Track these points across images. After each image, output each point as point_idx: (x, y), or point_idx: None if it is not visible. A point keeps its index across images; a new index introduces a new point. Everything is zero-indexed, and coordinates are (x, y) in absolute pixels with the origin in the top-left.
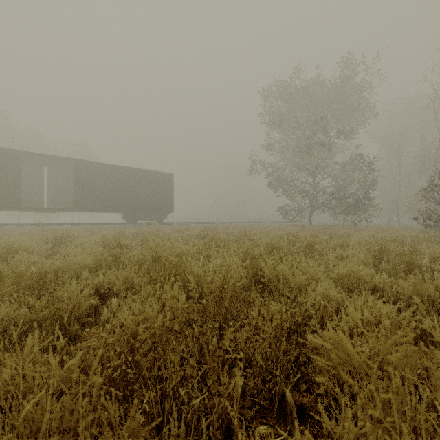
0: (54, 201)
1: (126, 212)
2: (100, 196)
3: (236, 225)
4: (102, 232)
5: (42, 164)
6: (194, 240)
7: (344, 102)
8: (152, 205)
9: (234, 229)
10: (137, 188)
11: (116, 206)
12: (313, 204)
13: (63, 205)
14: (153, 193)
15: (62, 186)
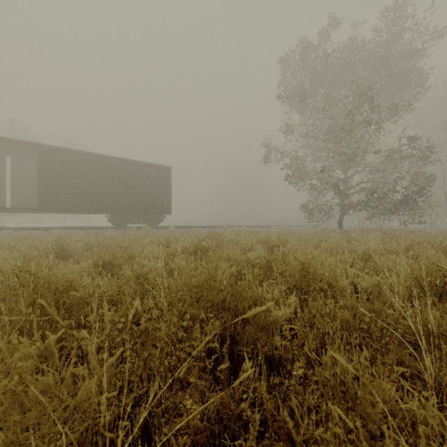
0: (20, 199)
1: (112, 213)
2: (74, 193)
3: (249, 230)
4: (27, 244)
5: (3, 152)
6: (177, 262)
7: (391, 68)
8: (144, 205)
9: (251, 236)
10: (124, 183)
11: (96, 206)
12: (344, 203)
13: (32, 204)
14: (145, 190)
15: (31, 181)
